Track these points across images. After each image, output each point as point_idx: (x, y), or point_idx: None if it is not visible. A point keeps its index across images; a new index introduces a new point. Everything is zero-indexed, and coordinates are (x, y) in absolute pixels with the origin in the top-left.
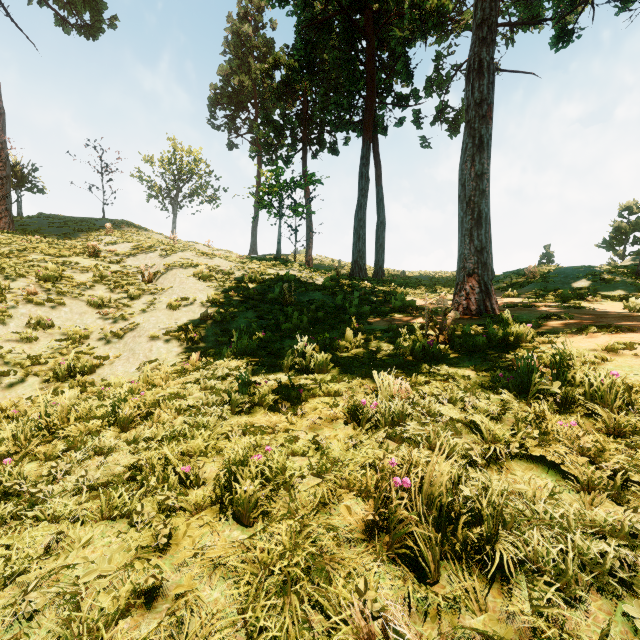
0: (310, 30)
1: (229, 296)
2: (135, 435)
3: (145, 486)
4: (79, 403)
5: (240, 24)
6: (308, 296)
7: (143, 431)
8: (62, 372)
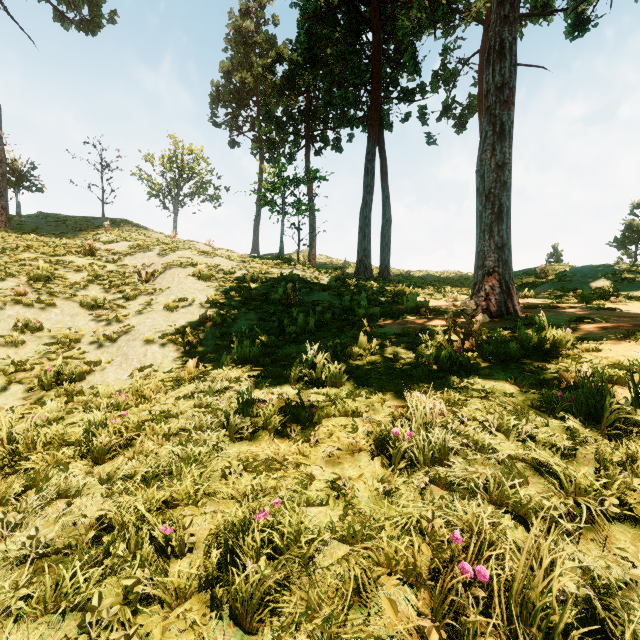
0: (314, 21)
1: (230, 297)
2: (110, 470)
3: (109, 560)
4: (63, 416)
5: (242, 20)
6: (313, 296)
7: (122, 463)
8: (48, 380)
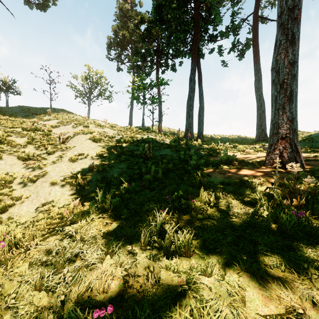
0: None
1: (110, 152)
2: None
3: None
4: None
5: (123, 4)
6: (161, 152)
7: None
8: None
